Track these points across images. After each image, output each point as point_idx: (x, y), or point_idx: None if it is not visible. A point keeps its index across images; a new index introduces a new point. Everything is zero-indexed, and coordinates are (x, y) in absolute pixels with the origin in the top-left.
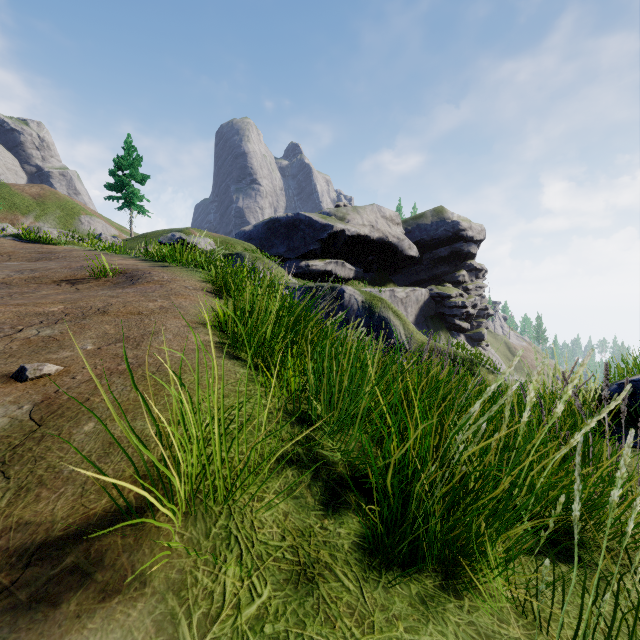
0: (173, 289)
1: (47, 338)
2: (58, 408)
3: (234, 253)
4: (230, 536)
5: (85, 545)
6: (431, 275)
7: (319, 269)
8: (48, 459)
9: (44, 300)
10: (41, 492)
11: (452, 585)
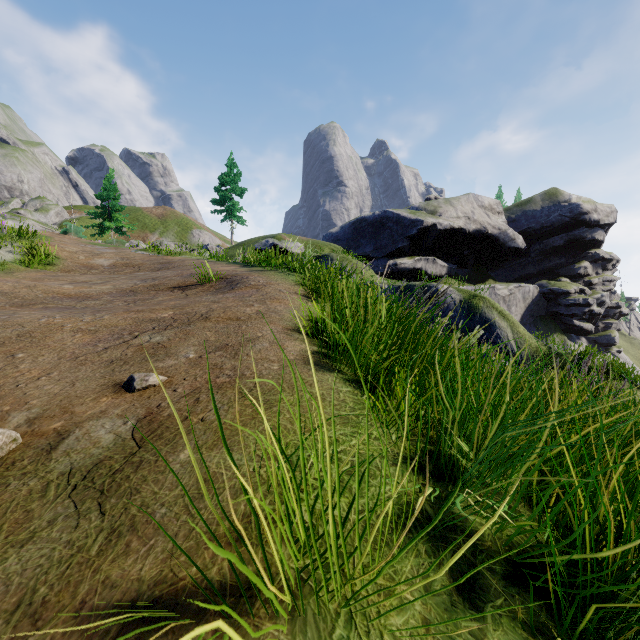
0: (268, 293)
1: (156, 345)
2: (158, 426)
3: (322, 255)
4: None
5: (170, 639)
6: (541, 268)
7: (408, 267)
8: (143, 493)
9: (158, 306)
10: (131, 540)
11: None
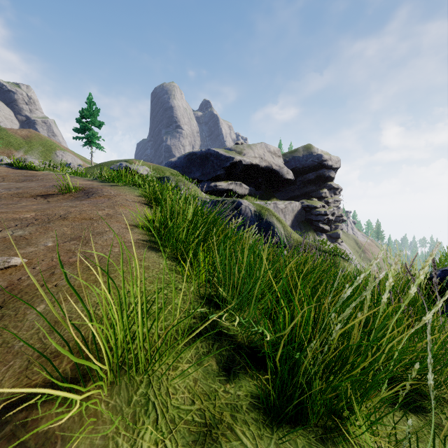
0: (117, 201)
1: (19, 237)
2: (18, 292)
3: (164, 177)
4: (148, 402)
5: (24, 413)
6: (302, 192)
7: (224, 188)
8: (4, 336)
9: (21, 209)
10: None
11: (330, 438)
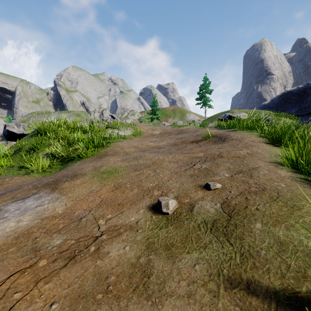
0: (247, 143)
1: (206, 169)
2: (233, 208)
3: (261, 118)
4: None
5: None
6: None
7: None
8: (246, 240)
9: (193, 151)
10: (254, 262)
11: None
